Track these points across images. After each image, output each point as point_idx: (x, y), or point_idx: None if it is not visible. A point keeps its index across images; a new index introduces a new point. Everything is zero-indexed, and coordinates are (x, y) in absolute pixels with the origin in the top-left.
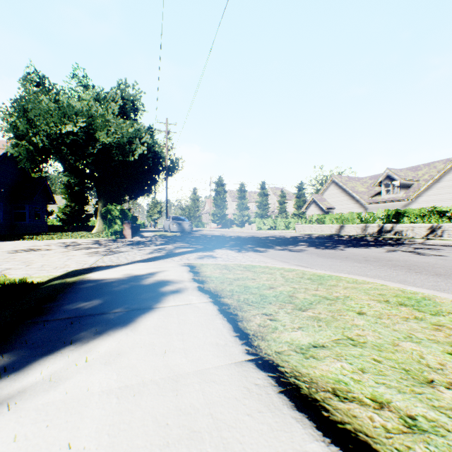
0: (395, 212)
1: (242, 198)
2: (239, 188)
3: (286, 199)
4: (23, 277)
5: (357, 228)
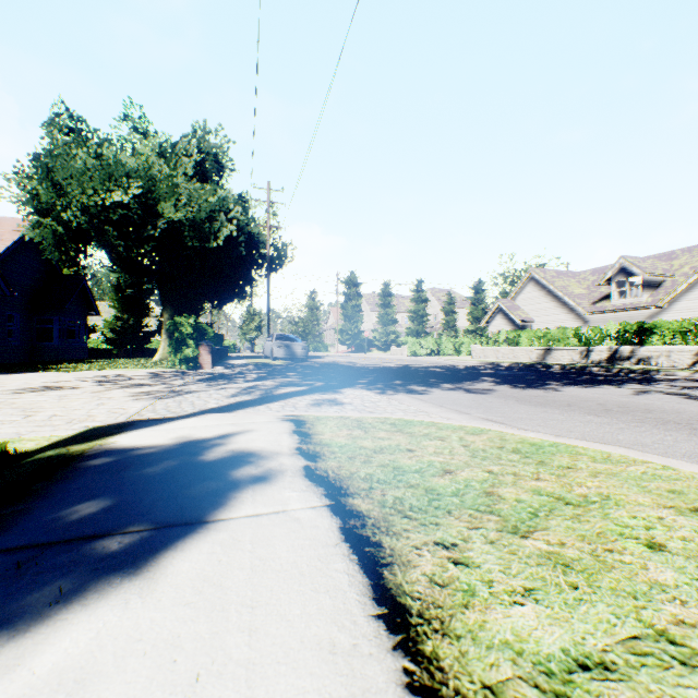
0: (638, 326)
1: (386, 306)
2: (382, 290)
3: (455, 307)
4: (7, 439)
5: (572, 353)
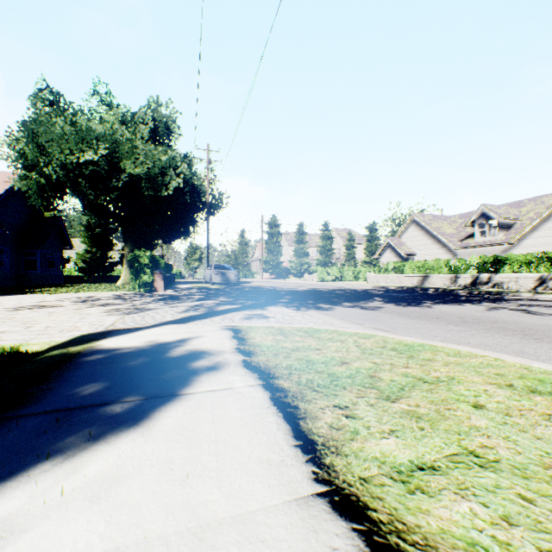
0: (494, 258)
1: (301, 242)
2: (297, 229)
3: (355, 243)
4: (17, 343)
5: (444, 279)
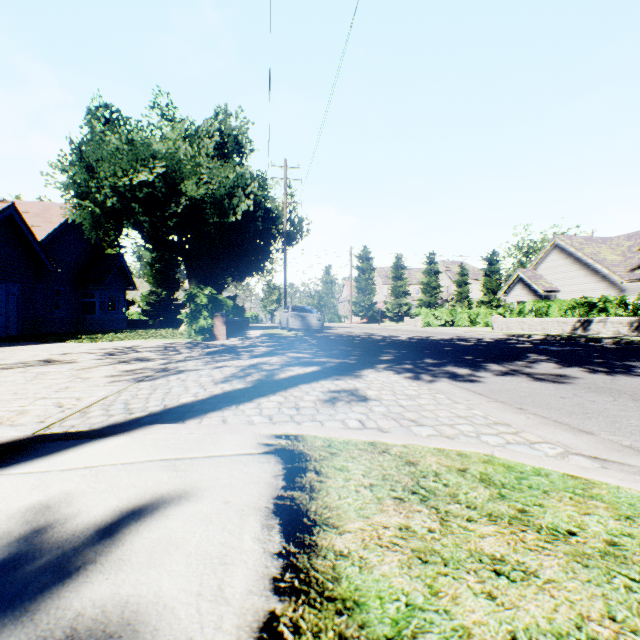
0: None
1: (398, 279)
2: (394, 263)
3: (468, 278)
4: None
5: (619, 324)
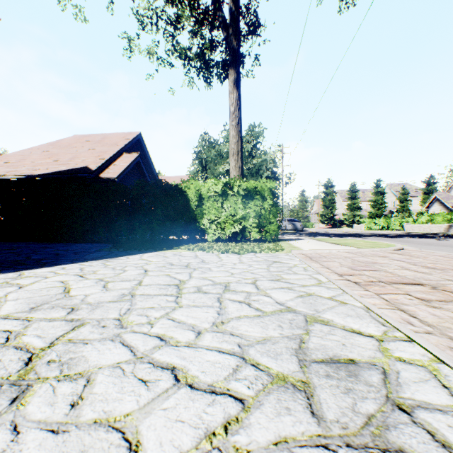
0: None
1: (353, 198)
2: (349, 188)
3: (408, 196)
4: None
5: None
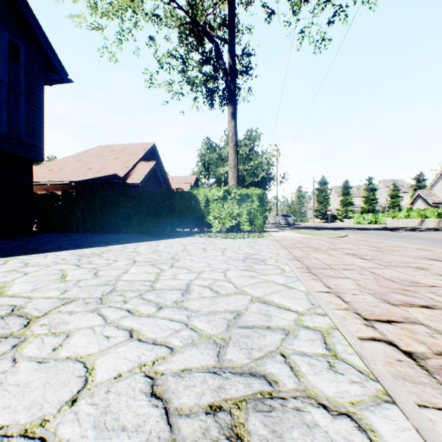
0: None
1: (345, 195)
2: (342, 185)
3: (399, 192)
4: None
5: (433, 222)
